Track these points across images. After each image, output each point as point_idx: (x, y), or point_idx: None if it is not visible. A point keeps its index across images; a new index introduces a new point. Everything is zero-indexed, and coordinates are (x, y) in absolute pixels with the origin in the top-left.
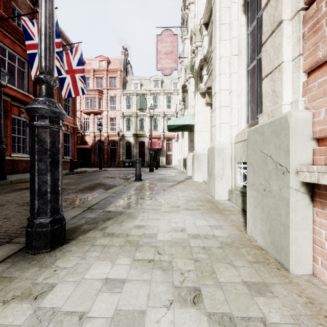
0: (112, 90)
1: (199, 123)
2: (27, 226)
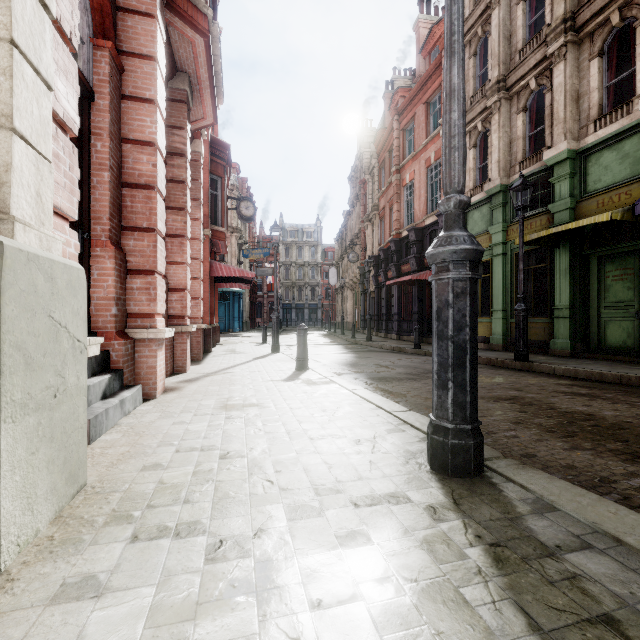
0: None
1: None
2: None
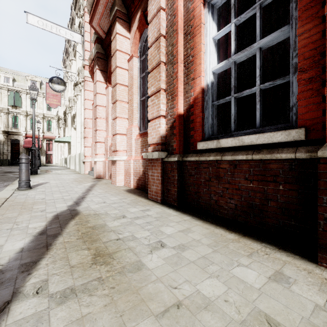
0: None
1: (73, 142)
2: (31, 170)
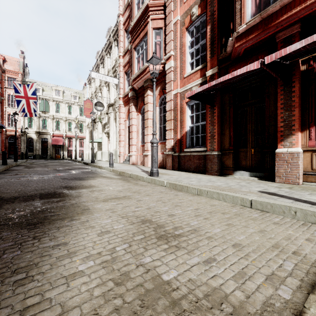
0: (11, 89)
1: (104, 142)
2: (92, 160)
